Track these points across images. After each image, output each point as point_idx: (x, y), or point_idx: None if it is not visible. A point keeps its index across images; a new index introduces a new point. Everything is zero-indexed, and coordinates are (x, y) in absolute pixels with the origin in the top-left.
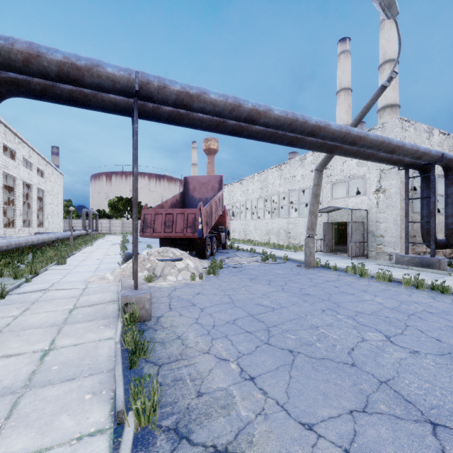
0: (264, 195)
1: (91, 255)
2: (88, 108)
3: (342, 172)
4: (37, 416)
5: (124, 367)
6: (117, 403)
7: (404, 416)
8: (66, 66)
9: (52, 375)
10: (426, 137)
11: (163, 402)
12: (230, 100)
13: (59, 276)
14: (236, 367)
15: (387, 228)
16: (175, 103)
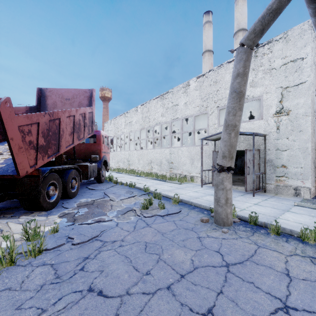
0: (146, 125)
1: None
2: None
3: None
4: None
5: None
6: None
7: None
8: None
9: None
10: None
11: None
12: None
13: None
14: None
15: (292, 156)
16: None
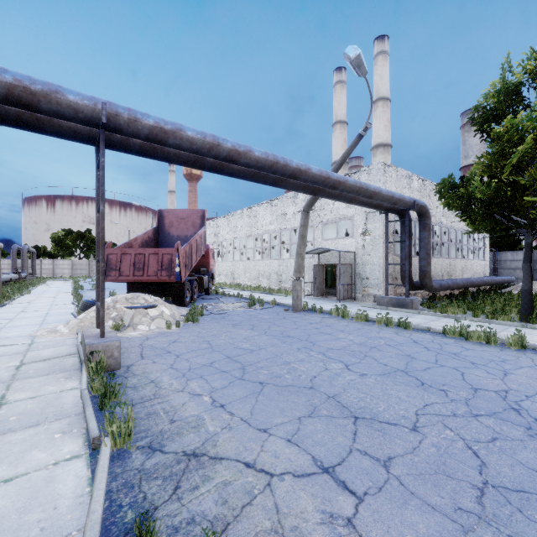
0: (254, 233)
1: (31, 306)
2: (40, 133)
3: (333, 212)
4: (4, 455)
5: (94, 410)
6: (91, 432)
7: (338, 415)
8: (18, 90)
9: (12, 424)
10: (406, 182)
11: (137, 430)
12: (208, 139)
13: None
14: (209, 399)
15: (372, 270)
16: (148, 138)
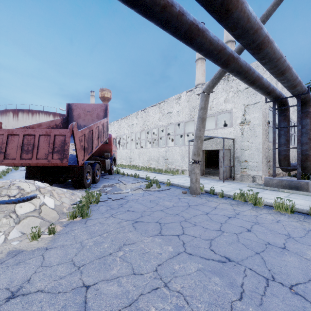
0: (146, 128)
1: None
2: None
3: (212, 108)
4: None
5: None
6: None
7: None
8: None
9: None
10: (275, 82)
11: None
12: None
13: None
14: None
15: (251, 154)
16: None
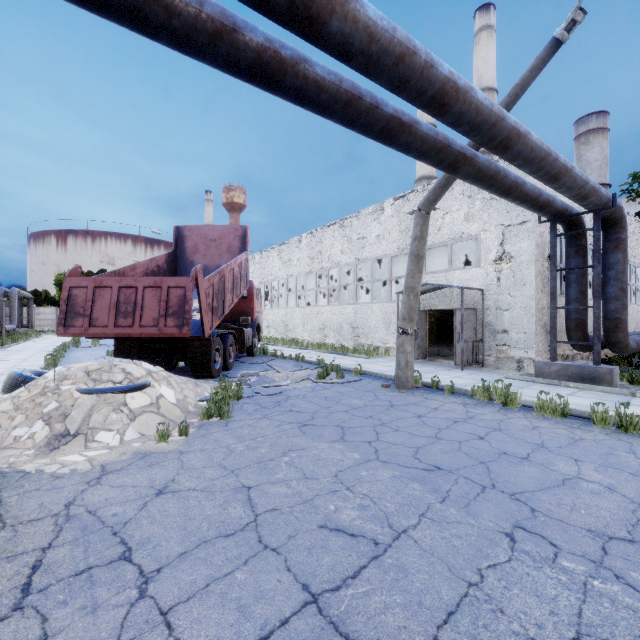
0: (317, 267)
1: None
2: None
3: (443, 230)
4: None
5: None
6: None
7: None
8: None
9: None
10: None
11: None
12: None
13: None
14: None
15: (514, 318)
16: None
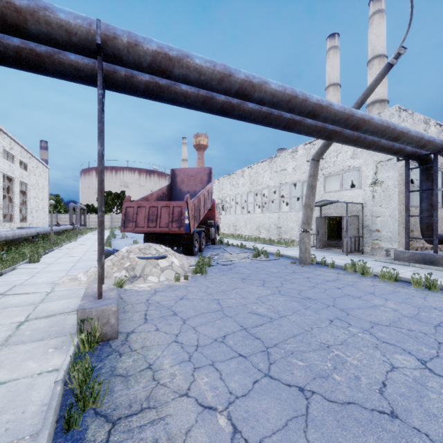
0: (254, 189)
1: (71, 252)
2: (43, 73)
3: (336, 164)
4: None
5: (59, 426)
6: None
7: None
8: (0, 6)
9: None
10: (423, 128)
11: None
12: (219, 68)
13: (26, 276)
14: (226, 424)
15: (384, 222)
16: (151, 67)
